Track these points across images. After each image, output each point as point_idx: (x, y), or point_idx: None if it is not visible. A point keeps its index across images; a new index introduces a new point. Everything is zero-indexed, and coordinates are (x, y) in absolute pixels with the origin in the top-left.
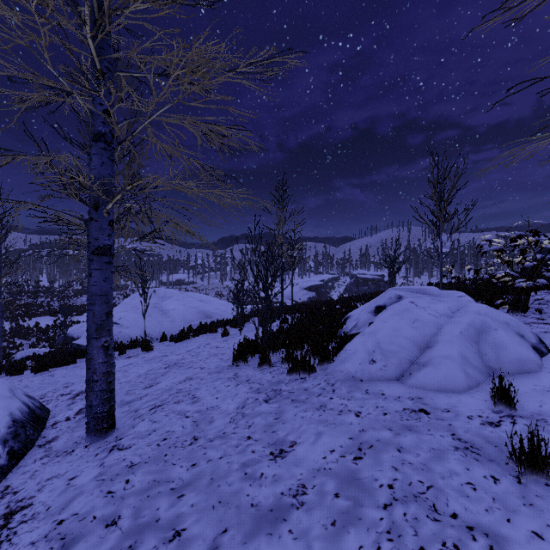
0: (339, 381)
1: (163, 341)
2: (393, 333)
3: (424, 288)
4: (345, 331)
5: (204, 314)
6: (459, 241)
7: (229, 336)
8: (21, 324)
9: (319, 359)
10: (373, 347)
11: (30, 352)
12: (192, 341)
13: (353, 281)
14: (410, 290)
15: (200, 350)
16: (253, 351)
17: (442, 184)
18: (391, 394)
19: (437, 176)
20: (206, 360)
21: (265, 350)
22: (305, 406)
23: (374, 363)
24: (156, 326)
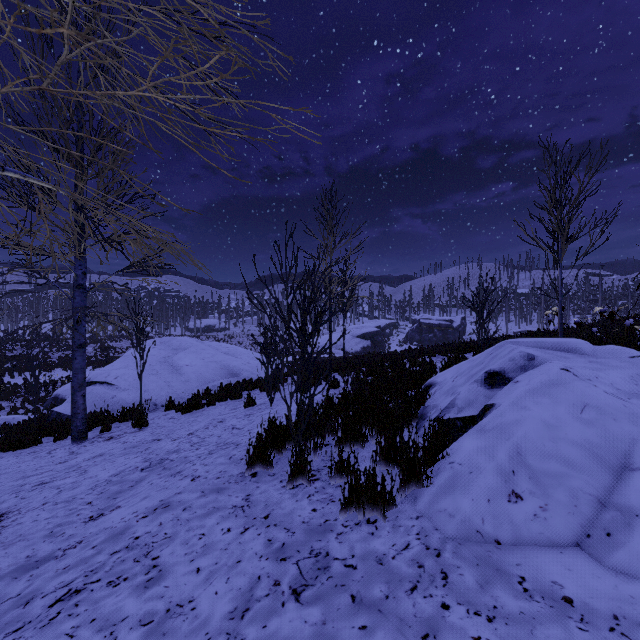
0: (449, 543)
1: (169, 410)
2: (545, 432)
3: (566, 341)
4: (441, 417)
5: (229, 370)
6: (543, 279)
7: (255, 407)
8: (8, 381)
9: (400, 480)
10: (510, 463)
11: (2, 421)
12: (204, 413)
13: (416, 327)
14: (540, 344)
15: (207, 432)
16: (282, 444)
17: (563, 187)
18: (588, 600)
19: (556, 176)
20: (207, 458)
21: (301, 452)
22: (385, 633)
23: (518, 499)
24: (163, 389)
